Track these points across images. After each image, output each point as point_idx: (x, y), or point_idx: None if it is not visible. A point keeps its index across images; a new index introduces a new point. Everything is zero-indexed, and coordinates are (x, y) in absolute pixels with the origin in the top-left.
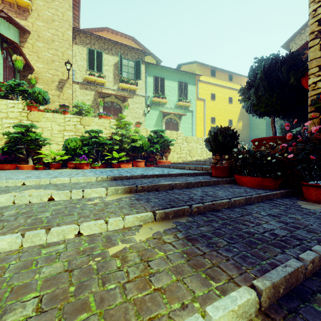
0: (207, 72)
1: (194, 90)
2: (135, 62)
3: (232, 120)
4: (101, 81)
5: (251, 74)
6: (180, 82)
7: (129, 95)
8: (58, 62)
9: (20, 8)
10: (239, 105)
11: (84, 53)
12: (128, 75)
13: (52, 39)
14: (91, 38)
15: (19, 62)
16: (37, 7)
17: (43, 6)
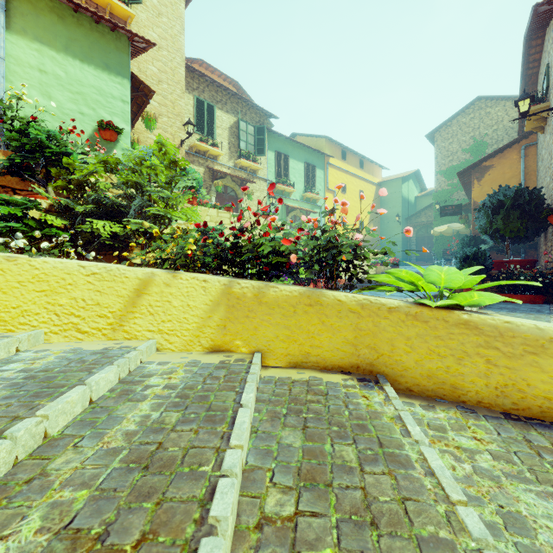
0: (338, 153)
1: (322, 177)
2: (256, 128)
3: (363, 222)
4: (216, 152)
5: (495, 200)
6: (307, 163)
7: (248, 177)
8: (167, 117)
9: (112, 17)
10: (371, 202)
11: (190, 104)
12: (247, 146)
13: (158, 78)
14: (199, 81)
15: (153, 122)
16: (137, 20)
17: (146, 20)
